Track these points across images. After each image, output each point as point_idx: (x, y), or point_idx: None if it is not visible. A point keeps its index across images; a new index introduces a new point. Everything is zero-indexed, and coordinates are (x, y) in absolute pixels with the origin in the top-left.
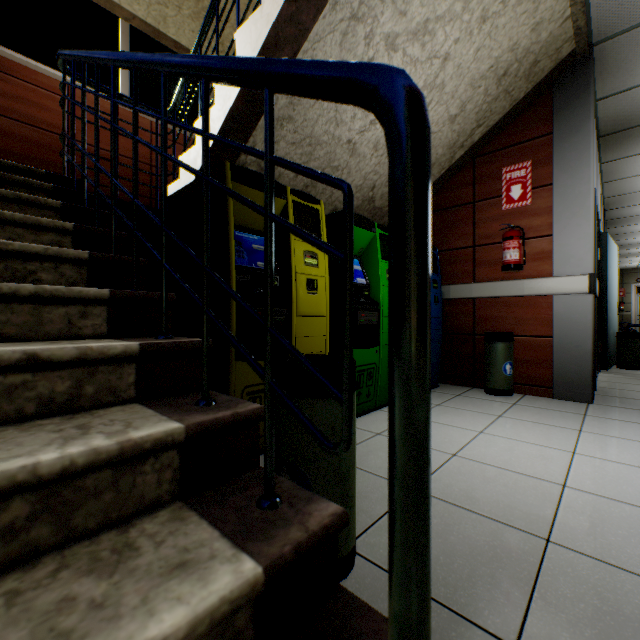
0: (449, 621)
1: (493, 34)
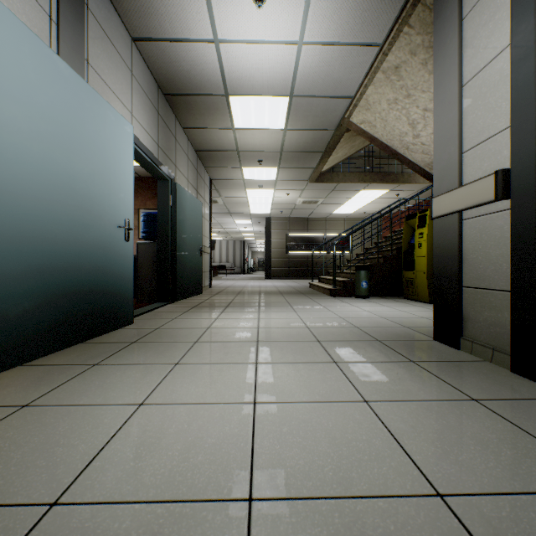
0: (343, 298)
1: (415, 85)
